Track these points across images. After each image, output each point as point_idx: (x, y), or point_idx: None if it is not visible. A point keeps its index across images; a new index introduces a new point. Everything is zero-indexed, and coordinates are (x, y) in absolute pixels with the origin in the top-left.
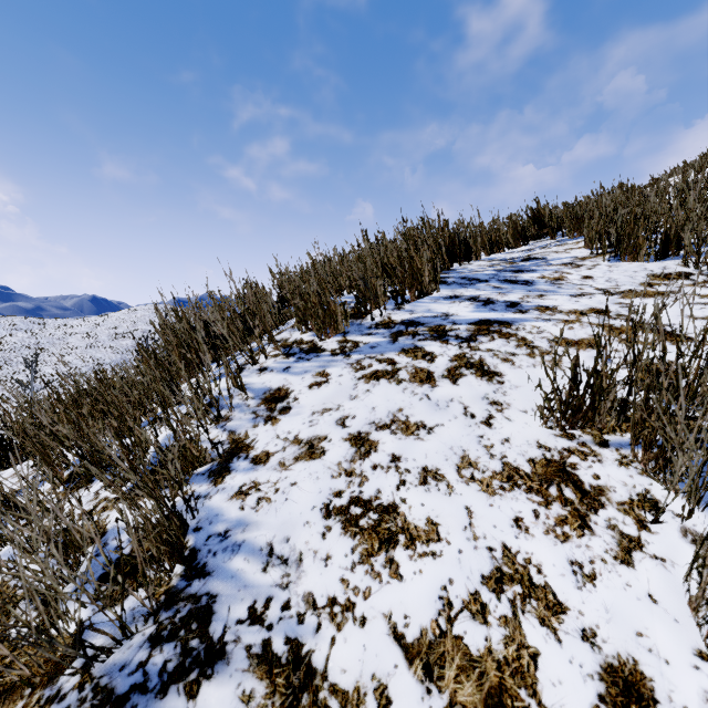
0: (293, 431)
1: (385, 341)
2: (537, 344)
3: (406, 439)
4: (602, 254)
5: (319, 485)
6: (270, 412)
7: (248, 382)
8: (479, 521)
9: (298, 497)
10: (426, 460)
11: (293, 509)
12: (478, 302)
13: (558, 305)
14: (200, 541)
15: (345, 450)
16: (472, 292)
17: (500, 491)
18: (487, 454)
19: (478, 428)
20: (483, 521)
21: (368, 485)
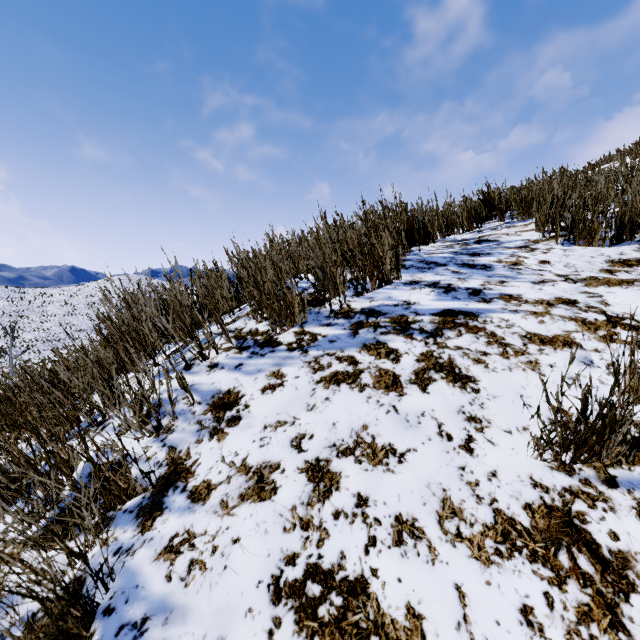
0: (241, 453)
1: (345, 334)
2: (508, 341)
3: (373, 471)
4: (554, 238)
5: (267, 543)
6: (217, 422)
7: (196, 381)
8: (476, 612)
9: (240, 564)
10: (399, 505)
11: (233, 585)
12: (439, 289)
13: (522, 294)
14: (108, 635)
15: (301, 487)
16: (432, 277)
17: (496, 558)
18: (472, 495)
19: (457, 455)
20: (482, 613)
21: (329, 544)
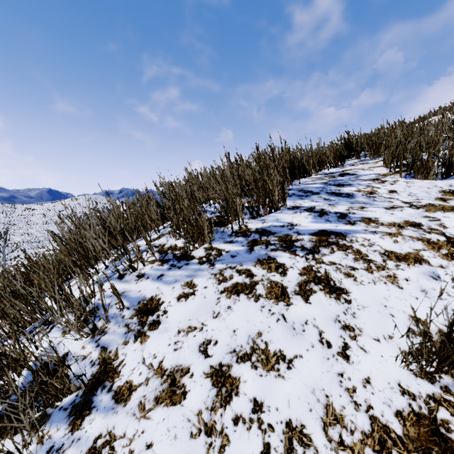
0: (158, 356)
1: (243, 250)
2: (371, 258)
3: (267, 376)
4: (398, 172)
5: (176, 449)
6: (141, 326)
7: (126, 289)
8: None
9: None
10: (289, 411)
11: None
12: (314, 213)
13: (378, 217)
14: None
15: (206, 392)
16: (309, 203)
17: None
18: (351, 402)
19: (336, 362)
20: None
21: (230, 451)
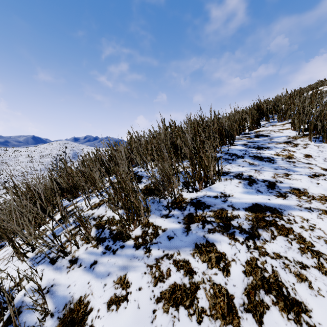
0: None
1: (180, 228)
2: (318, 249)
3: None
4: (306, 136)
5: None
6: None
7: (56, 281)
8: None
9: None
10: None
11: None
12: (244, 180)
13: (306, 188)
14: None
15: None
16: (236, 168)
17: None
18: None
19: None
20: None
21: None
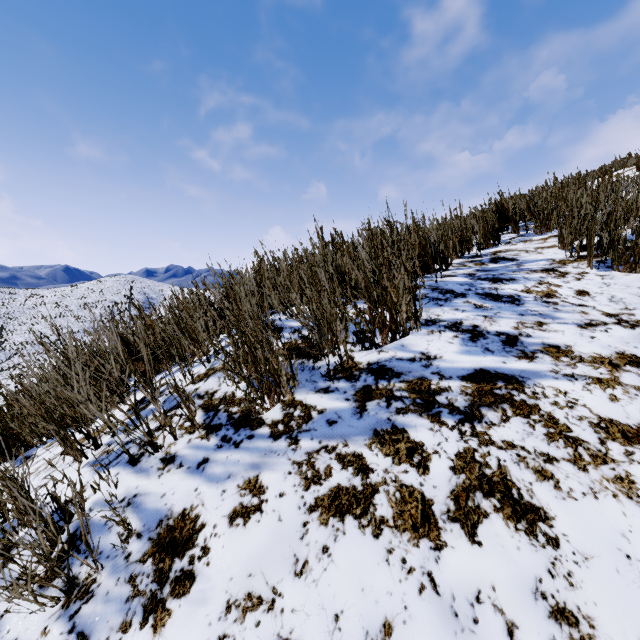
0: None
1: (348, 408)
2: (577, 434)
3: None
4: (584, 259)
5: None
6: (158, 583)
7: (141, 488)
8: None
9: None
10: None
11: None
12: (463, 333)
13: (571, 345)
14: None
15: None
16: (451, 314)
17: None
18: None
19: None
20: None
21: None
